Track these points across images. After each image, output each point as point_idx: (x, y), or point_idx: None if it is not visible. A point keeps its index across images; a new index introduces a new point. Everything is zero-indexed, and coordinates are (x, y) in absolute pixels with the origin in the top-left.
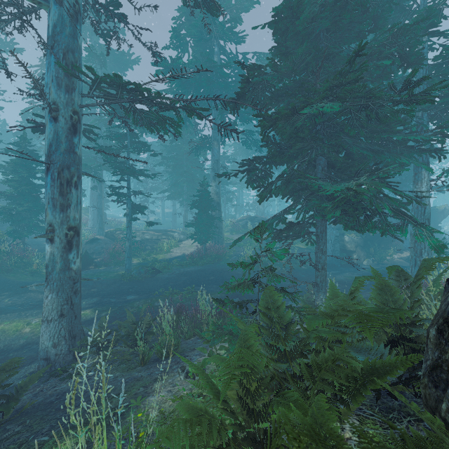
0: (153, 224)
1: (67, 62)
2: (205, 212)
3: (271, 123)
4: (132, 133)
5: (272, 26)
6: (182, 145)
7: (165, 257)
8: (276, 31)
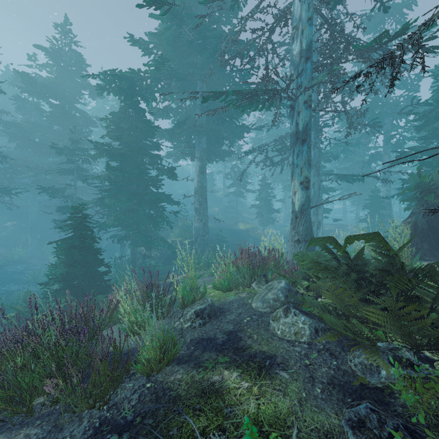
0: (337, 220)
1: (318, 166)
2: (376, 212)
3: (406, 181)
4: (323, 166)
5: (417, 119)
6: (353, 157)
7: (342, 243)
8: (416, 129)
